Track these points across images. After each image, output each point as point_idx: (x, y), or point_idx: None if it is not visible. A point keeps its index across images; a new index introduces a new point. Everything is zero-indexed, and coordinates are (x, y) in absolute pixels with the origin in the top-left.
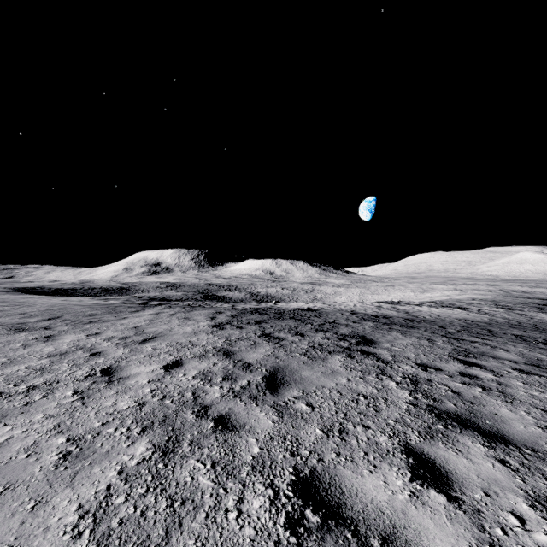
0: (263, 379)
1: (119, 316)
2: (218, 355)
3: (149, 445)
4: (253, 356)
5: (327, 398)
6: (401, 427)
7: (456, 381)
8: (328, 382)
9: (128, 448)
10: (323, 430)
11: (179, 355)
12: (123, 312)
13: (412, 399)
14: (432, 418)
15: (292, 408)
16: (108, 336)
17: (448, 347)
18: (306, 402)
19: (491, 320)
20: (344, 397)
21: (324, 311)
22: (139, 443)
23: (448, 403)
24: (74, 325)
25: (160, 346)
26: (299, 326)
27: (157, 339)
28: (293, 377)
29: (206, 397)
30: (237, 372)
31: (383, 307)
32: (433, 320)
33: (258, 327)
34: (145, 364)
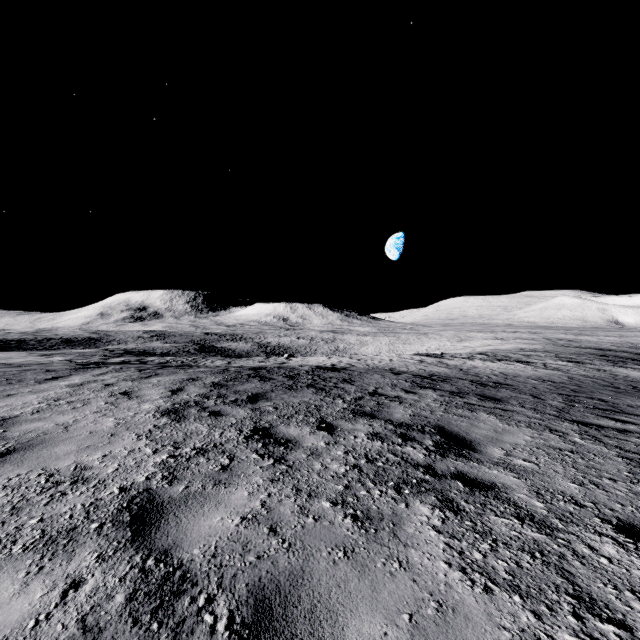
0: None
1: (3, 391)
2: (113, 526)
3: None
4: (209, 528)
5: None
6: None
7: None
8: None
9: None
10: None
11: None
12: (24, 382)
13: None
14: None
15: None
16: None
17: (606, 452)
18: None
19: (574, 380)
20: None
21: (355, 371)
22: None
23: None
24: None
25: None
26: (323, 406)
27: (6, 461)
28: None
29: None
30: None
31: (427, 361)
32: (507, 383)
33: (250, 411)
34: None
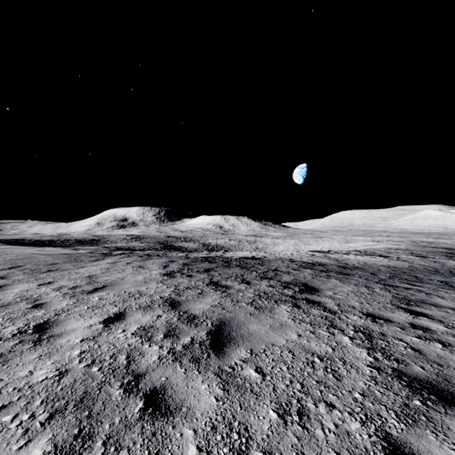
0: (208, 336)
1: (78, 265)
2: (164, 305)
3: (49, 446)
4: (199, 307)
5: (279, 361)
6: (372, 405)
7: (411, 335)
8: (278, 338)
9: (18, 452)
10: (278, 411)
11: (123, 307)
12: (83, 261)
13: (373, 360)
14: (404, 389)
15: (240, 377)
16: (60, 285)
17: (387, 294)
18: (255, 367)
19: (411, 267)
20: (298, 359)
21: (266, 259)
22: (37, 441)
23: (414, 366)
24: (31, 274)
25: (107, 296)
26: (245, 274)
27: (107, 289)
28: (240, 332)
29: (141, 362)
30: (180, 326)
31: (316, 255)
32: (363, 267)
33: (207, 275)
34: (85, 317)
